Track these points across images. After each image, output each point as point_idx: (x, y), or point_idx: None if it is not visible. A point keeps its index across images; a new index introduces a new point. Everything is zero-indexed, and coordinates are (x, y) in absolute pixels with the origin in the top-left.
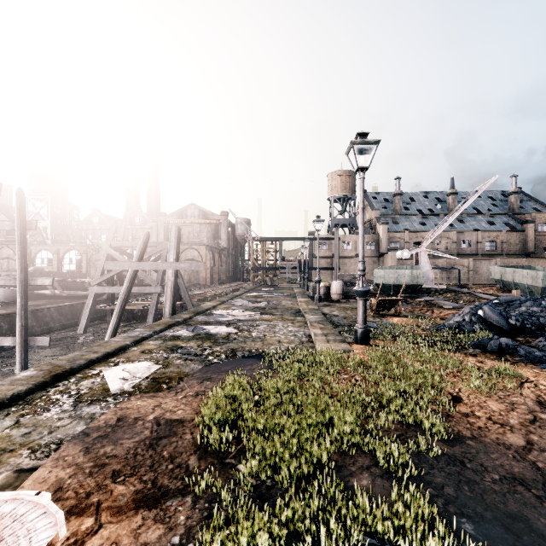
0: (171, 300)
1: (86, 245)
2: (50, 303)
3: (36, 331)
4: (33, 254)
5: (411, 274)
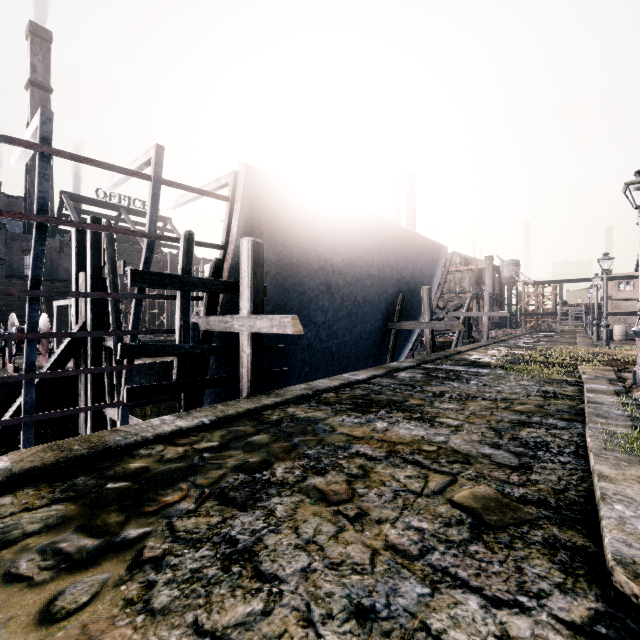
0: (487, 332)
1: None
2: None
3: None
4: None
5: None
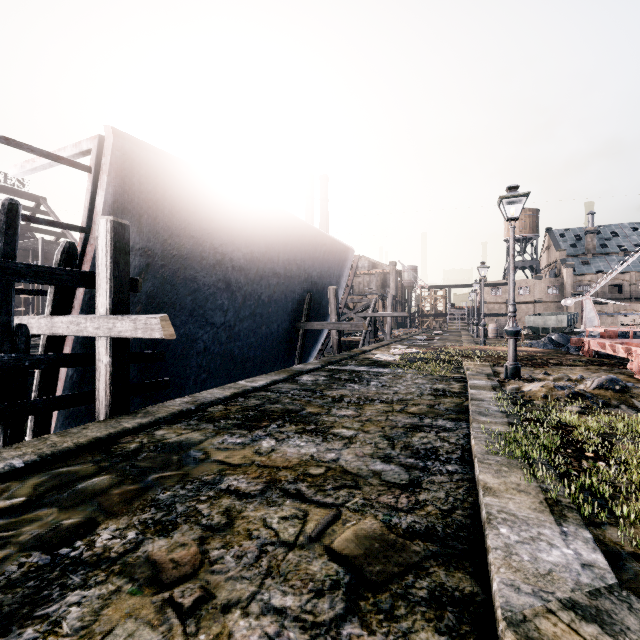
0: (390, 332)
1: None
2: None
3: None
4: None
5: (556, 319)
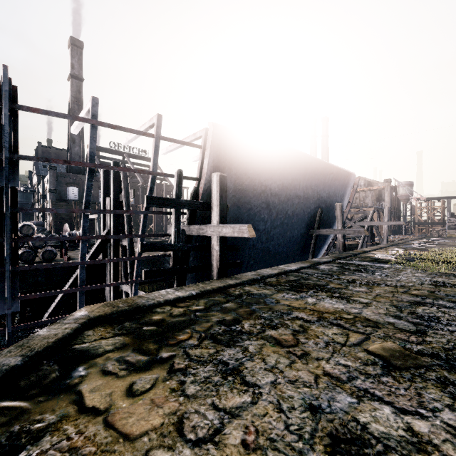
0: (386, 237)
1: None
2: None
3: None
4: None
5: None
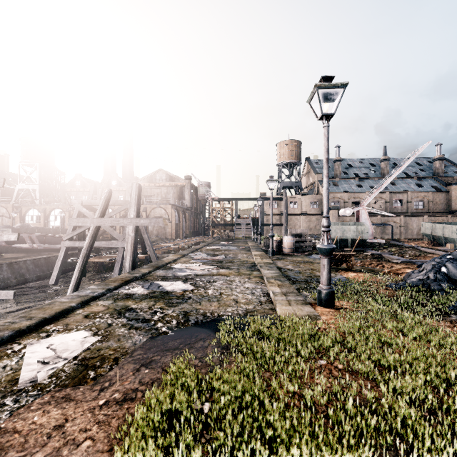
0: (131, 255)
1: (68, 204)
2: (29, 255)
3: (11, 282)
4: (24, 212)
5: (356, 229)
